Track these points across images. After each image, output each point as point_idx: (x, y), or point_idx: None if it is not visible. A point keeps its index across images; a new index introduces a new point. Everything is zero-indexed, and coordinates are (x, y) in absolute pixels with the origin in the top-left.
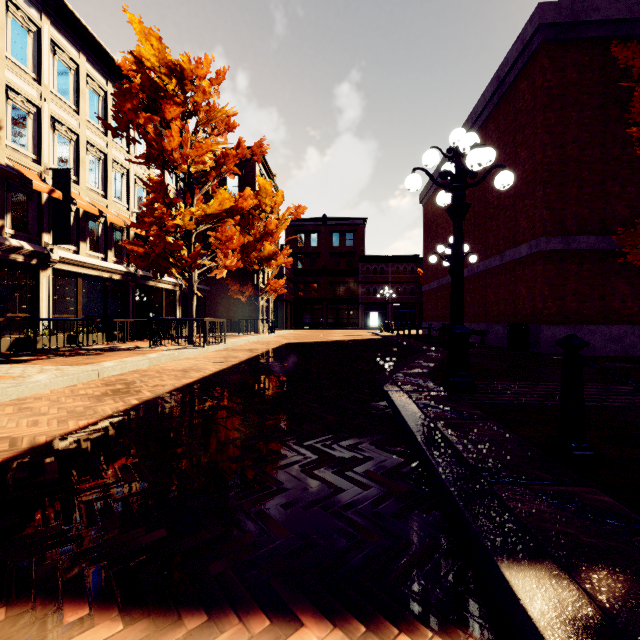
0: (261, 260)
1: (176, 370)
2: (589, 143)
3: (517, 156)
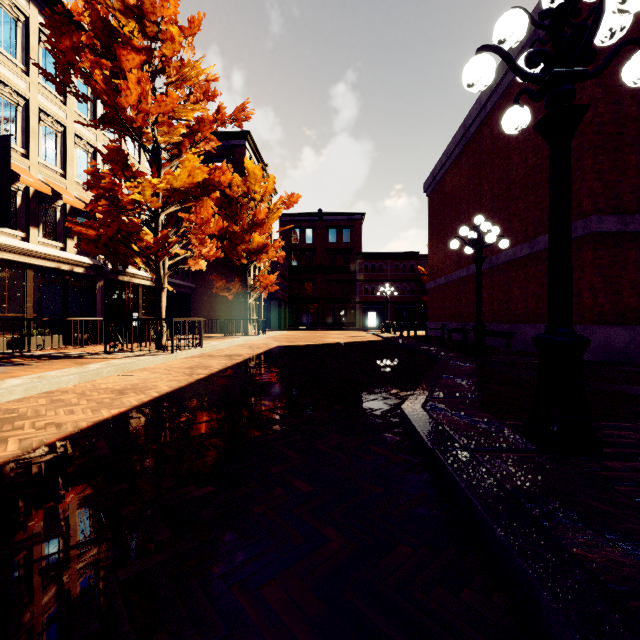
0: (250, 253)
1: (110, 390)
2: None
3: None
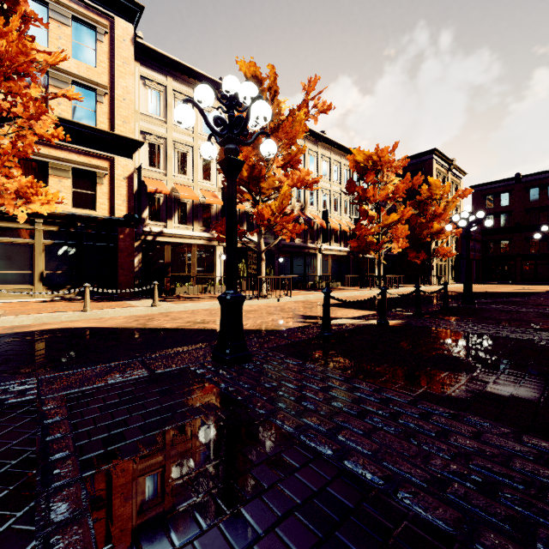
0: (431, 234)
1: (369, 296)
2: None
3: None
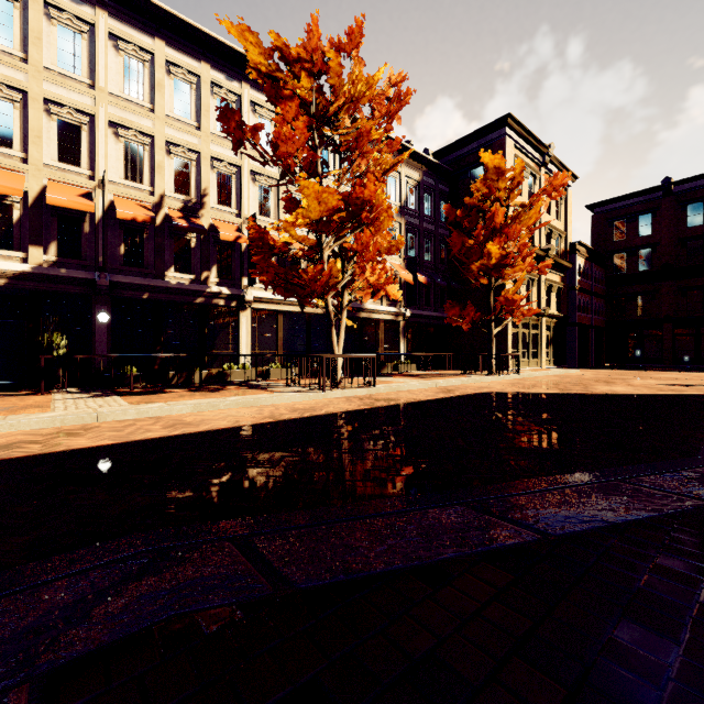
0: (488, 270)
1: (176, 423)
2: None
3: None
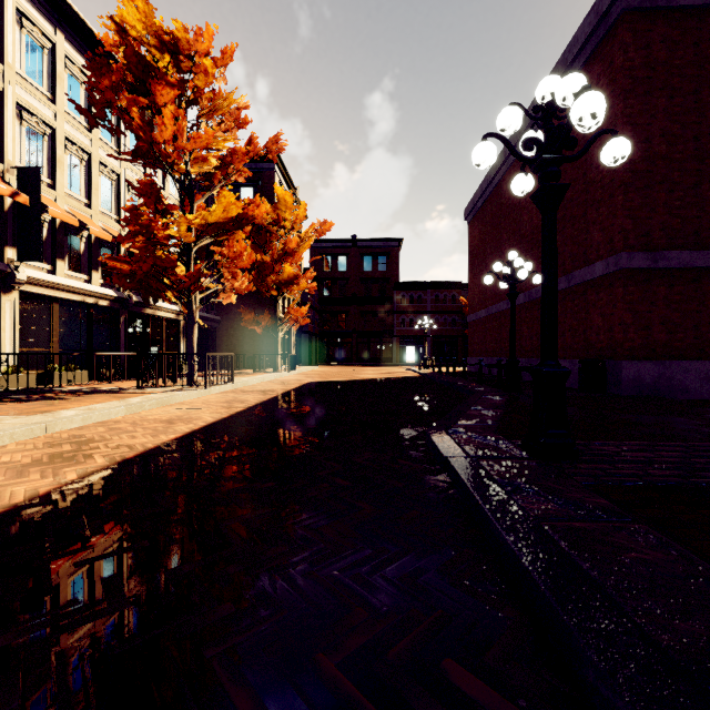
0: (280, 284)
1: (159, 421)
2: (681, 137)
3: (589, 155)
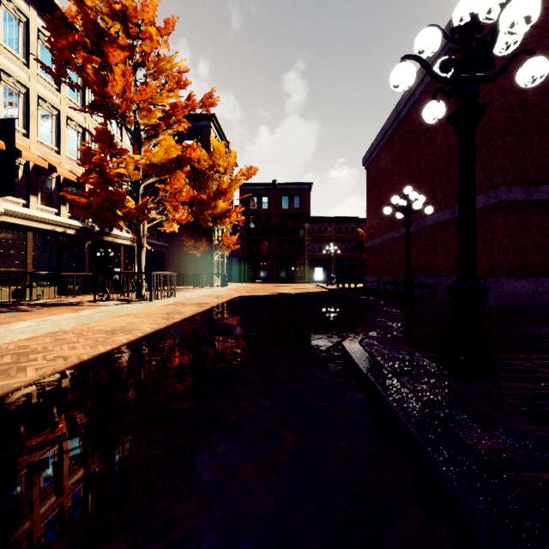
0: (215, 217)
1: (103, 331)
2: None
3: None
